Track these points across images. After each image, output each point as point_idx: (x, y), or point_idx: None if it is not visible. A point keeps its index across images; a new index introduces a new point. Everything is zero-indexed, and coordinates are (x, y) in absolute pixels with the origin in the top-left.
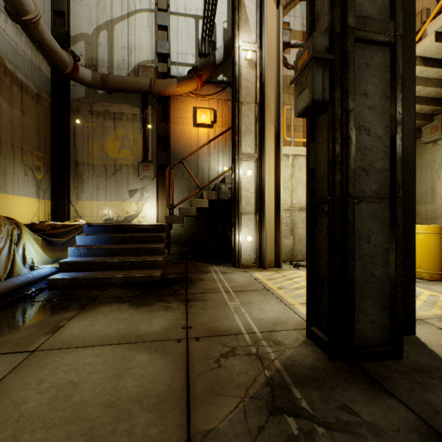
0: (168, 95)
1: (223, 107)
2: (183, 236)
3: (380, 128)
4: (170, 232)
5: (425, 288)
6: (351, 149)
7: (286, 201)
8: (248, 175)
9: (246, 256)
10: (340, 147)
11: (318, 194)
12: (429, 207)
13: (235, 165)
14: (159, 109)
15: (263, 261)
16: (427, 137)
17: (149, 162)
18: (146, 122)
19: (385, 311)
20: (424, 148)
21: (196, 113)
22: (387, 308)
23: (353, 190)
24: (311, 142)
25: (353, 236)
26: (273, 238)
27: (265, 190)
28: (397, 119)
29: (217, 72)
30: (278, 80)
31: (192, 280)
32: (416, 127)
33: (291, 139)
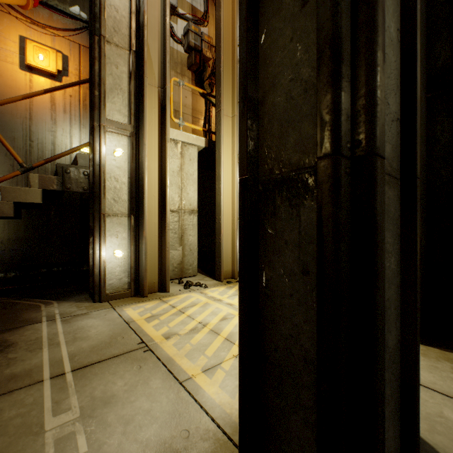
0: None
1: (80, 56)
2: None
3: (393, 23)
4: None
5: None
6: (381, 23)
7: (174, 200)
8: (118, 156)
9: (115, 281)
10: (349, 15)
11: (270, 160)
12: None
13: (95, 136)
14: None
15: (142, 285)
16: None
17: None
18: None
19: (396, 416)
20: None
21: (26, 47)
22: (398, 408)
23: (383, 141)
24: (251, 31)
25: (383, 269)
26: (156, 251)
27: (145, 181)
28: (417, 15)
29: None
30: (164, 30)
31: None
32: None
33: (180, 122)
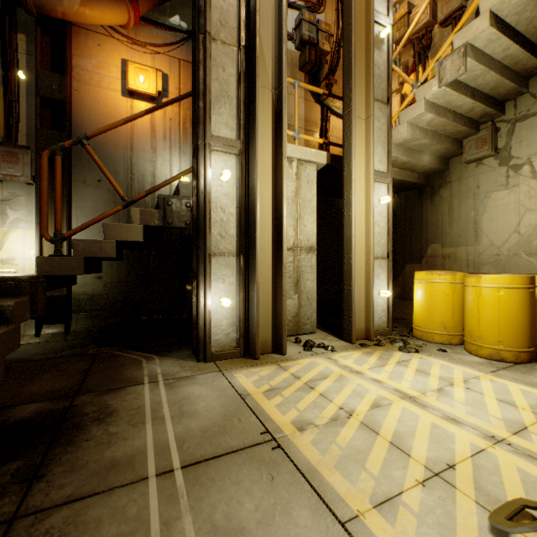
0: (64, 18)
1: (180, 72)
2: (100, 297)
3: None
4: (73, 290)
5: (532, 384)
6: None
7: (287, 235)
8: (225, 181)
9: (221, 336)
10: None
11: None
12: (471, 250)
13: (199, 157)
14: (46, 46)
15: (252, 344)
16: (471, 154)
17: (19, 148)
18: (12, 65)
19: None
20: (464, 170)
21: (127, 70)
22: None
23: None
24: None
25: None
26: (269, 300)
27: (256, 210)
28: None
29: (170, 8)
30: (279, 13)
31: (76, 425)
32: (457, 139)
33: (294, 134)
